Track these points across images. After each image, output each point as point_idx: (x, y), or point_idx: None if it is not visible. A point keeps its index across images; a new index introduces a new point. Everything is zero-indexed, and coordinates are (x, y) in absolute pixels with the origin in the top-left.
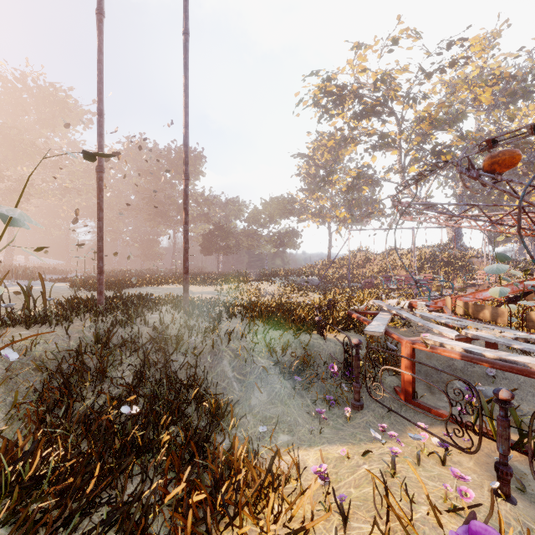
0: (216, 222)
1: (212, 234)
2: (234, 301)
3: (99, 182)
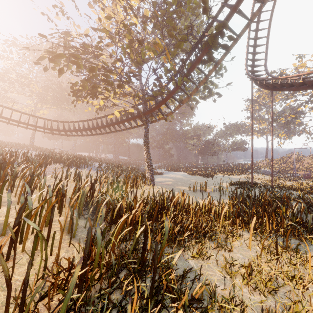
0: (206, 140)
1: (206, 146)
2: (285, 185)
3: (252, 156)
